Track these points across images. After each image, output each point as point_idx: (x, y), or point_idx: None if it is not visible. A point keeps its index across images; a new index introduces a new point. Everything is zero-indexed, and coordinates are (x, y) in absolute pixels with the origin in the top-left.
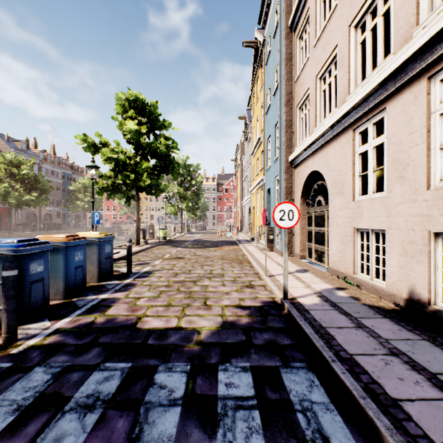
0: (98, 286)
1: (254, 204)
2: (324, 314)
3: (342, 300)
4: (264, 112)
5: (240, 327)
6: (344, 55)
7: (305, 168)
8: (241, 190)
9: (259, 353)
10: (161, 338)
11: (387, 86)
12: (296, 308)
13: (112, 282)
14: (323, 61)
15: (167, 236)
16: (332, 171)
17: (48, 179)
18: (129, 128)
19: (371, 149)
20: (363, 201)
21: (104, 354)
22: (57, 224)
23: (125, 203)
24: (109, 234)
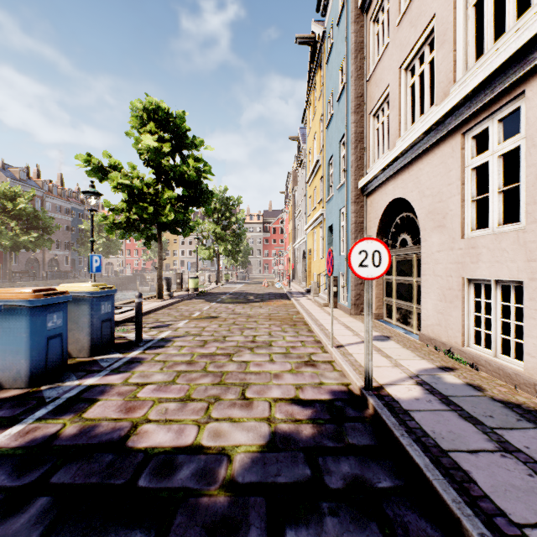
0: (88, 364)
1: (310, 246)
2: (436, 420)
3: (456, 391)
4: (324, 126)
5: (300, 447)
6: (446, 27)
7: (383, 195)
8: (293, 230)
9: (339, 512)
10: (163, 473)
11: (530, 55)
12: (388, 407)
13: (111, 355)
14: (411, 43)
15: (200, 287)
16: (426, 196)
17: (54, 216)
18: (147, 145)
19: (495, 158)
20: (481, 237)
21: (49, 514)
22: (63, 272)
23: (144, 244)
24: (108, 286)
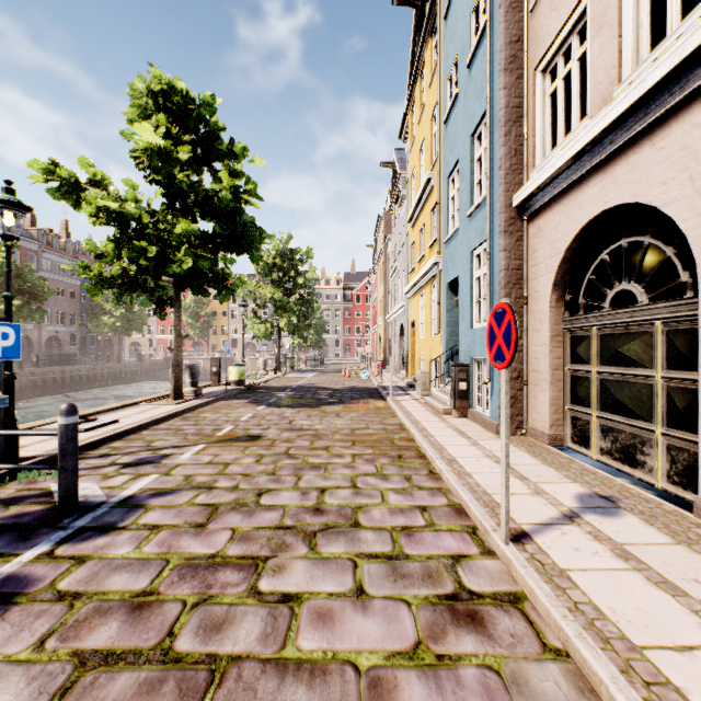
0: None
1: (414, 317)
2: None
3: None
4: (440, 122)
5: None
6: None
7: (572, 210)
8: (385, 296)
9: None
10: None
11: None
12: None
13: None
14: None
15: (249, 378)
16: None
17: (55, 278)
18: (146, 142)
19: None
20: None
21: None
22: (64, 355)
23: (155, 313)
24: None
